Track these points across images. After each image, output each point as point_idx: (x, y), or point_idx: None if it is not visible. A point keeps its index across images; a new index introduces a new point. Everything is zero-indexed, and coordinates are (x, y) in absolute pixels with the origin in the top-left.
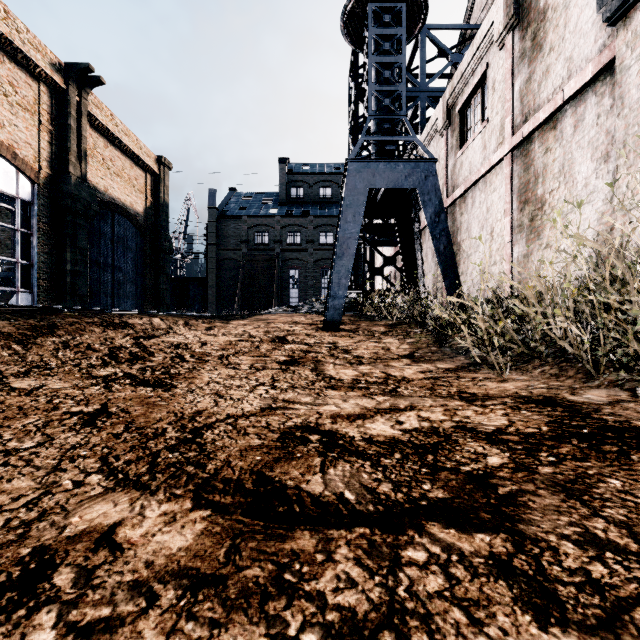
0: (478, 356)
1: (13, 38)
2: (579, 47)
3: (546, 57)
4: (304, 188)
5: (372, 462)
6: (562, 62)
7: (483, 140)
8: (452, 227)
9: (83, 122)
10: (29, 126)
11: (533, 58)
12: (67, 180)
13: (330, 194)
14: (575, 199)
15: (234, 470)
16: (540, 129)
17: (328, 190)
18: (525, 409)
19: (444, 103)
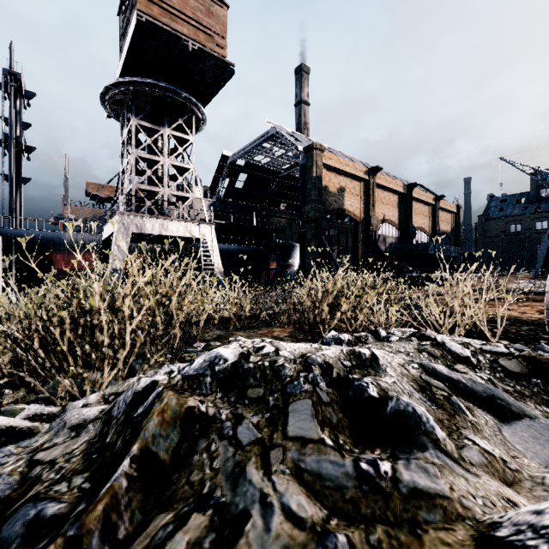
0: None
1: (427, 200)
2: None
3: None
4: None
5: None
6: None
7: None
8: None
9: (438, 211)
10: (427, 220)
11: None
12: (436, 233)
13: None
14: None
15: None
16: None
17: None
18: None
19: None
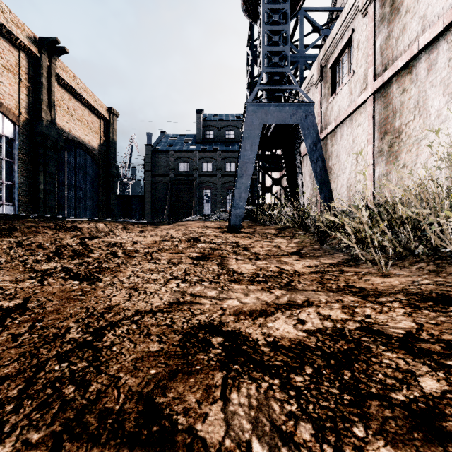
0: (354, 253)
1: None
2: (432, 6)
3: (403, 18)
4: (214, 131)
5: (281, 381)
6: (417, 20)
7: (350, 88)
8: (325, 155)
9: (52, 80)
10: (11, 83)
11: (391, 20)
12: (40, 123)
13: (233, 135)
14: (428, 127)
15: (120, 393)
16: (398, 75)
17: (232, 132)
18: (425, 308)
19: (318, 62)
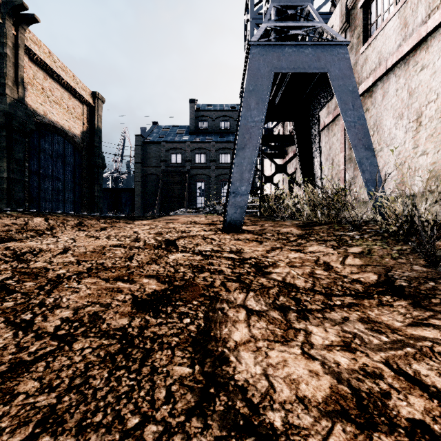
0: None
1: None
2: None
3: None
4: (208, 121)
5: None
6: None
7: (402, 18)
8: None
9: (20, 53)
10: None
11: None
12: (3, 100)
13: (228, 126)
14: None
15: None
16: None
17: (226, 123)
18: None
19: (343, 5)
